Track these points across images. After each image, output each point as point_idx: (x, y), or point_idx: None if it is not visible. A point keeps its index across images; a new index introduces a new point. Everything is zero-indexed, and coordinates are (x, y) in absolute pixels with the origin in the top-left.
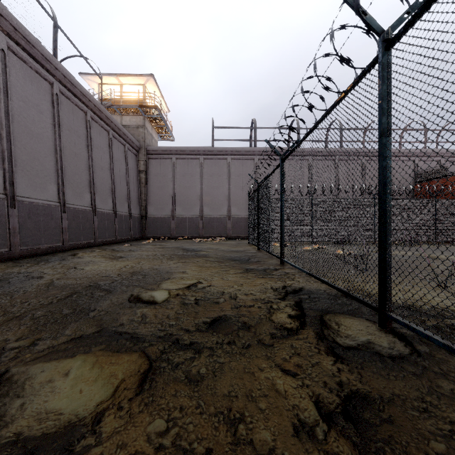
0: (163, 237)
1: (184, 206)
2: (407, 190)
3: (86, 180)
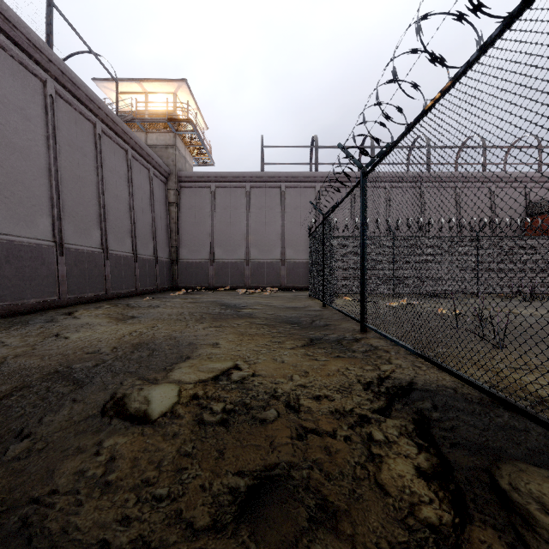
0: (199, 288)
1: (226, 248)
2: (515, 227)
3: (94, 212)
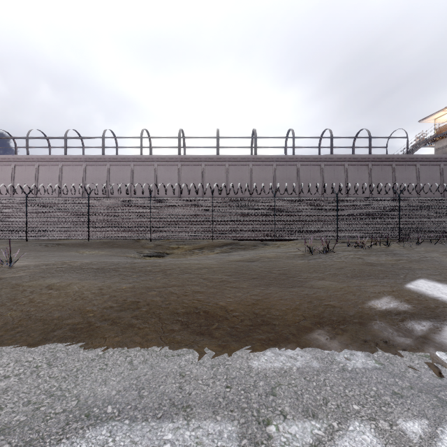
0: None
1: None
2: None
3: None
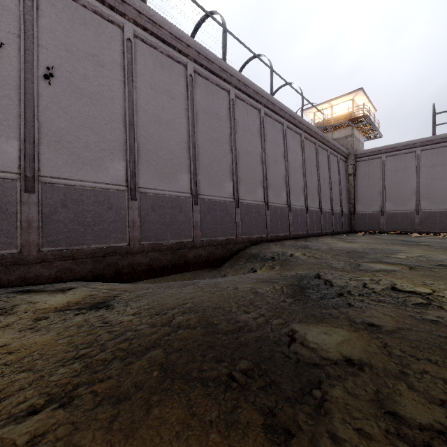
0: (372, 231)
1: (395, 202)
2: None
3: (316, 190)
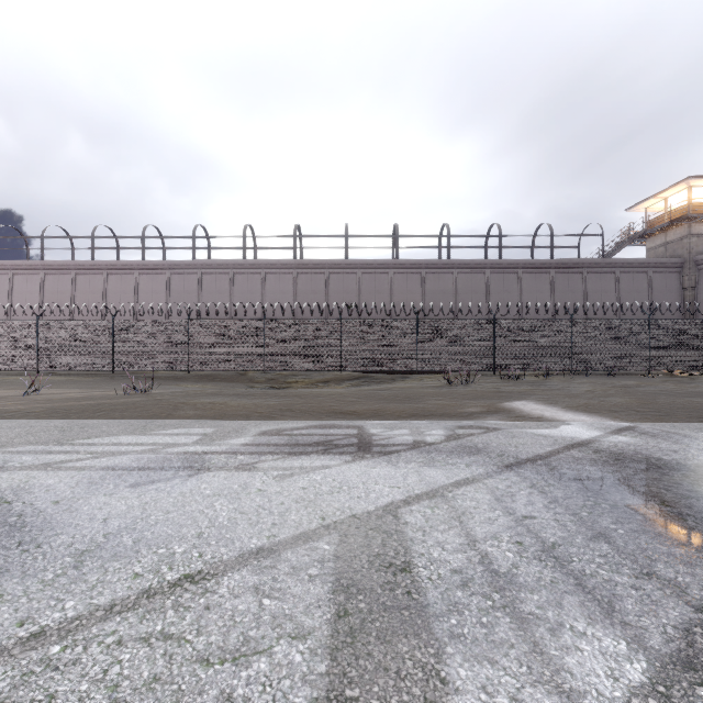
0: None
1: None
2: None
3: None
